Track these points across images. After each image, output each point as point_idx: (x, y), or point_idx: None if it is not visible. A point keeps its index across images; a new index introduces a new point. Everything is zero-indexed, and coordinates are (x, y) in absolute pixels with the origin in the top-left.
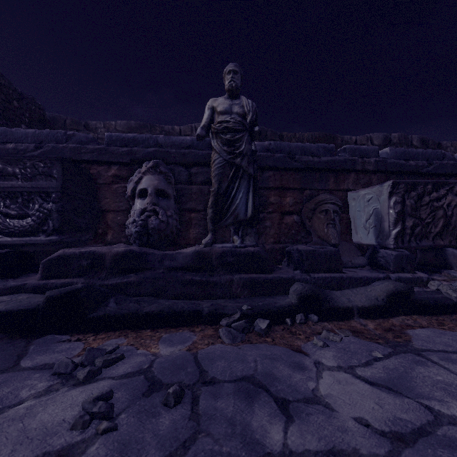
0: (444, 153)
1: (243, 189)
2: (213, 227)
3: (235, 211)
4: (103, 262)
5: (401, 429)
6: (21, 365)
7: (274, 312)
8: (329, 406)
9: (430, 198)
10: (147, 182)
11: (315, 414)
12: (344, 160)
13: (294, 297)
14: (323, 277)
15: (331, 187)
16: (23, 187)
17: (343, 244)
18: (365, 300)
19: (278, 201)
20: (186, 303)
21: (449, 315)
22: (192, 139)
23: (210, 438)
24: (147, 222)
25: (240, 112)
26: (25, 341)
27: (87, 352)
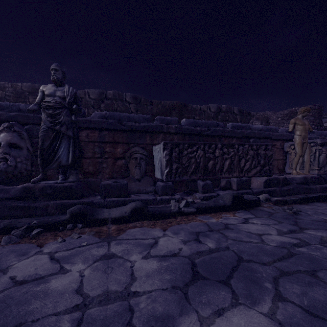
0: (218, 123)
1: (64, 145)
2: (42, 170)
3: (59, 159)
4: None
5: (31, 278)
6: None
7: (52, 224)
8: (7, 272)
9: (187, 152)
10: (2, 138)
11: None
12: (155, 125)
13: (67, 214)
14: (112, 200)
15: (148, 142)
16: None
17: (146, 178)
18: (118, 214)
19: (112, 150)
20: None
21: (165, 219)
22: None
23: None
24: None
25: (61, 96)
26: None
27: None
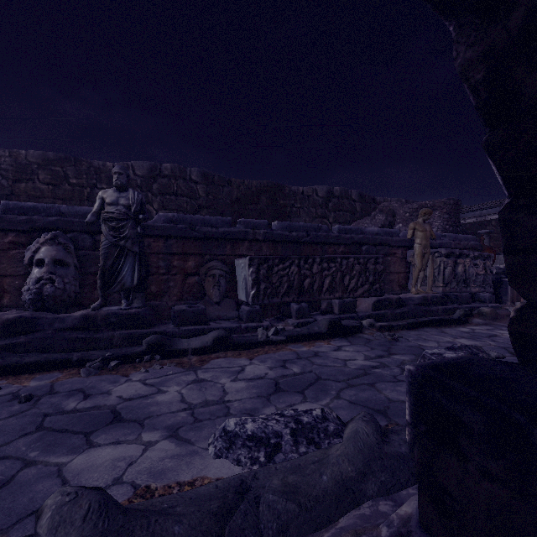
0: (321, 226)
1: (128, 264)
2: (102, 294)
3: (122, 280)
4: None
5: (136, 397)
6: None
7: (128, 356)
8: (111, 394)
9: (278, 268)
10: (45, 253)
11: (101, 397)
12: (238, 231)
13: (144, 345)
14: (189, 329)
15: (228, 253)
16: None
17: (227, 301)
18: (199, 344)
19: (181, 264)
20: (61, 354)
21: (252, 349)
22: None
23: (38, 409)
24: (42, 290)
25: (126, 204)
26: None
27: None
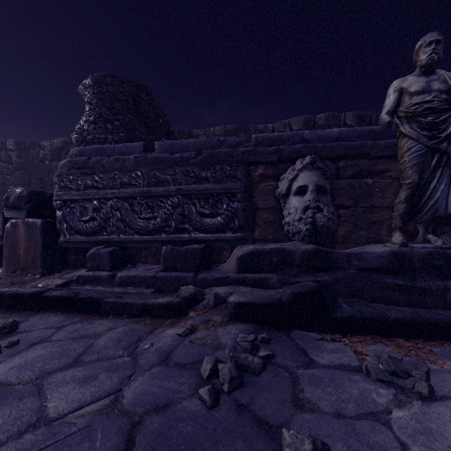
0: None
1: (445, 179)
2: (402, 224)
3: (434, 205)
4: (292, 259)
5: None
6: (316, 361)
7: None
8: None
9: None
10: (306, 179)
11: None
12: None
13: None
14: None
15: None
16: (214, 189)
17: None
18: None
19: None
20: (427, 311)
21: None
22: (340, 131)
23: None
24: (314, 219)
25: (443, 88)
26: (282, 334)
27: (389, 360)
